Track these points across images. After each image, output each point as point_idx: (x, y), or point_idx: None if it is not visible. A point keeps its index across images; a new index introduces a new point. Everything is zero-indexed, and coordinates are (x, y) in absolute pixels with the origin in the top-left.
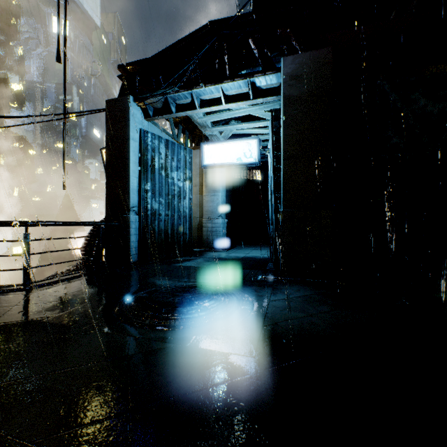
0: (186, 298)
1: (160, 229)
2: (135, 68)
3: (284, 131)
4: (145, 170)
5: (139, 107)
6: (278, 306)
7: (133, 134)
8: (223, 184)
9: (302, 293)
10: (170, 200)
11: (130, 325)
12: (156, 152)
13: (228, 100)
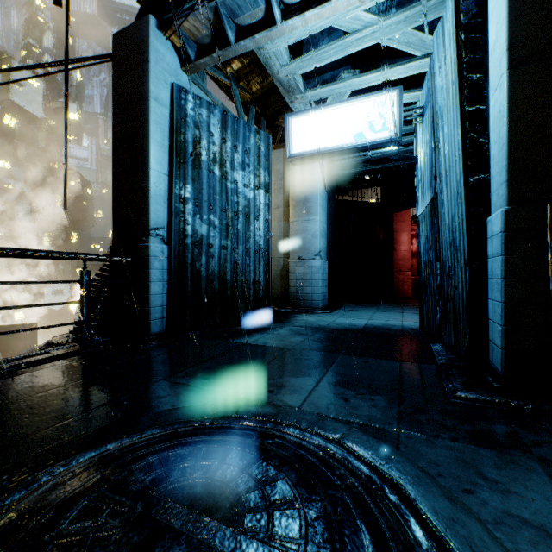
0: None
1: (210, 272)
2: None
3: None
4: (181, 161)
5: (170, 43)
6: None
7: (157, 90)
8: (322, 203)
9: None
10: (229, 221)
11: None
12: (204, 131)
13: None
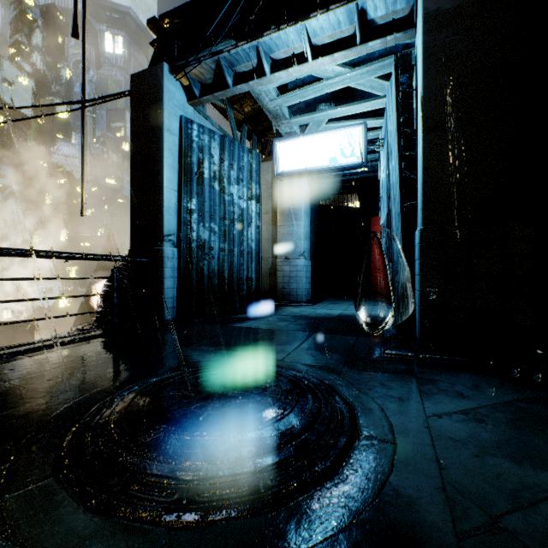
0: (231, 405)
1: (211, 270)
2: (172, 22)
3: (426, 80)
4: (188, 180)
5: (179, 83)
6: (457, 436)
7: (169, 123)
8: (306, 210)
9: (493, 396)
10: (226, 228)
11: (66, 494)
12: (206, 154)
13: (317, 54)
